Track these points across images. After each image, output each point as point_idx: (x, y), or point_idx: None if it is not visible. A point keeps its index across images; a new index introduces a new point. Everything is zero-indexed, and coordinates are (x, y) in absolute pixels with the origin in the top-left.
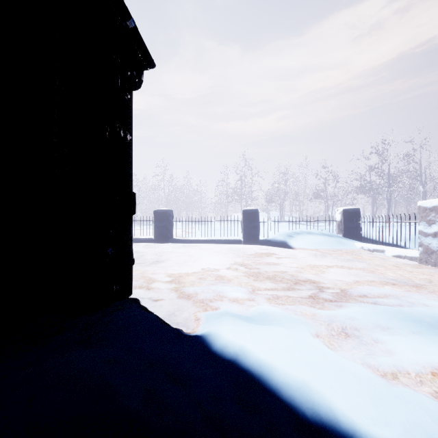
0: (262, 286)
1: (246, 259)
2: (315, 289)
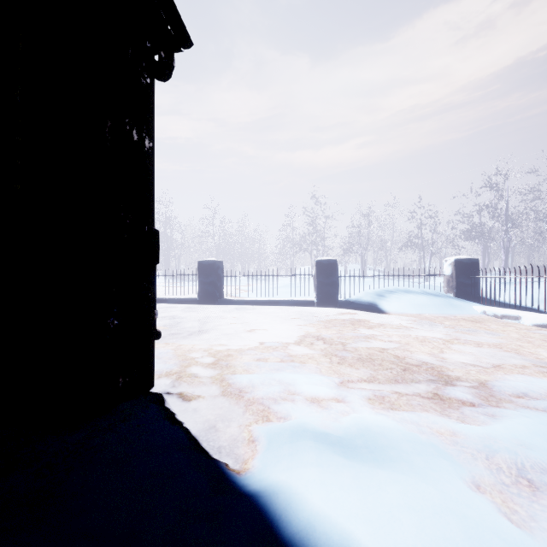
0: (353, 374)
1: (322, 328)
2: (438, 381)
